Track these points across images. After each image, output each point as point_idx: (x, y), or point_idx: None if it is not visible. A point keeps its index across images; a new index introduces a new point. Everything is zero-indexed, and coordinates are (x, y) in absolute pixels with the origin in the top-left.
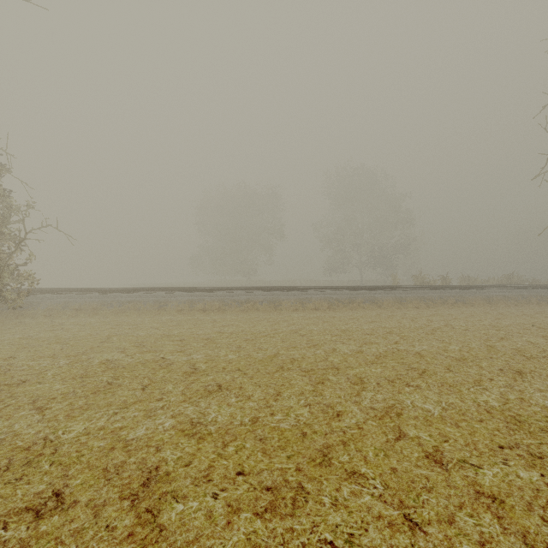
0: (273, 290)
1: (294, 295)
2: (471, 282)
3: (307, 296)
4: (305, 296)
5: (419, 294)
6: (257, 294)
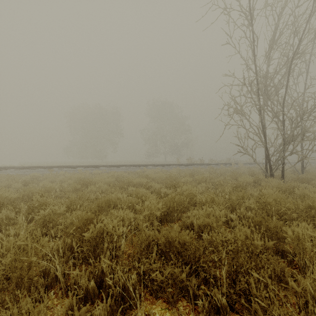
0: (111, 167)
1: (122, 169)
2: (213, 162)
3: (129, 170)
4: (128, 170)
5: (185, 168)
6: (101, 169)
